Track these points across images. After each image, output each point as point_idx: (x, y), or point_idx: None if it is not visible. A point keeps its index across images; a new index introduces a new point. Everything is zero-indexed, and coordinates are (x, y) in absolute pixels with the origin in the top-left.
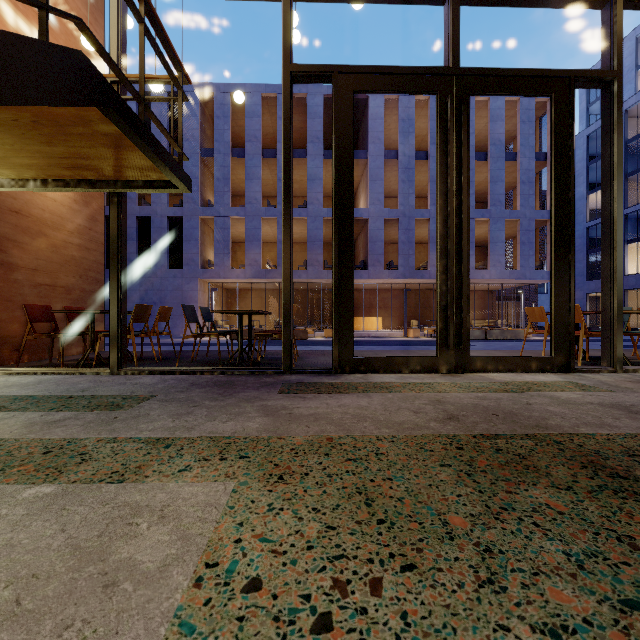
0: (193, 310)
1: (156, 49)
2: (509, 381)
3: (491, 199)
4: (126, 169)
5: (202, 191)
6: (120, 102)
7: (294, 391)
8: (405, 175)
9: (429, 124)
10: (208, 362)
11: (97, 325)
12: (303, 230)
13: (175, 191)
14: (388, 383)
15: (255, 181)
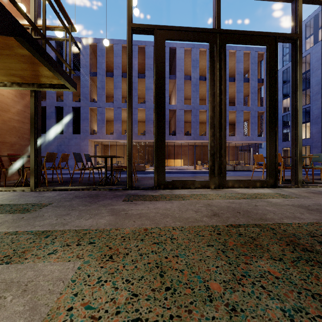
0: (80, 155)
1: (54, 9)
2: (246, 193)
3: (237, 101)
4: (38, 77)
5: (90, 94)
6: (28, 35)
7: (131, 200)
8: (194, 88)
9: (206, 63)
10: (88, 183)
11: (29, 163)
12: (143, 115)
13: (67, 90)
14: (183, 194)
15: (118, 89)
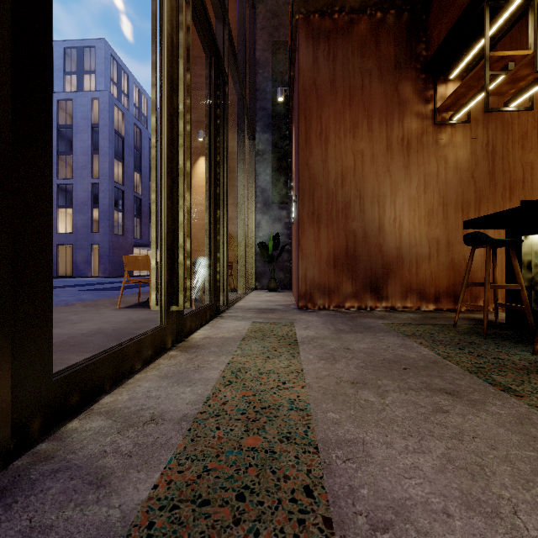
0: None
1: None
2: (244, 334)
3: None
4: None
5: None
6: None
7: None
8: None
9: None
10: None
11: None
12: None
13: None
14: (221, 399)
15: None
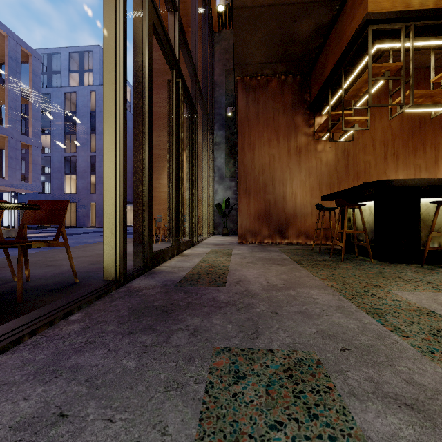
0: None
1: None
2: (208, 252)
3: None
4: None
5: None
6: None
7: (217, 283)
8: None
9: None
10: None
11: None
12: None
13: None
14: (200, 264)
15: None
